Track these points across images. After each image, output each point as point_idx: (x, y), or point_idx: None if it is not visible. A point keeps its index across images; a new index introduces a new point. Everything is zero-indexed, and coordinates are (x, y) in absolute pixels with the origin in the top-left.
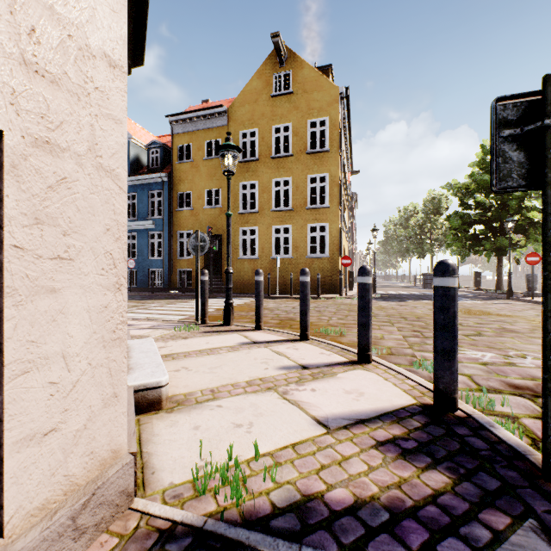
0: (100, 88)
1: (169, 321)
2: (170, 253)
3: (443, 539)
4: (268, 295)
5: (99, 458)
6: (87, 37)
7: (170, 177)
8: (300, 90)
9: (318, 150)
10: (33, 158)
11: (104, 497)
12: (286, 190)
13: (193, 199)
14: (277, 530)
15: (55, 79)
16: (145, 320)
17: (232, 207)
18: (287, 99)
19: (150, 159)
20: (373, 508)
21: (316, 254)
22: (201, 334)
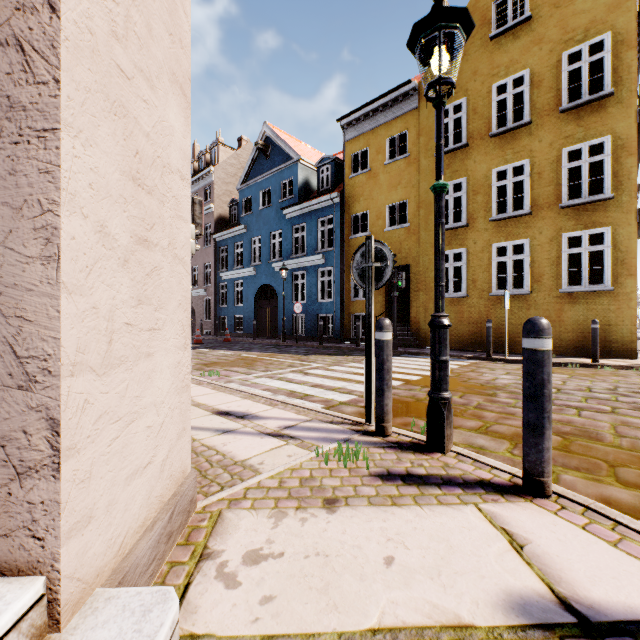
0: None
1: (317, 413)
2: (341, 294)
3: None
4: (487, 356)
5: None
6: None
7: (341, 197)
8: (545, 8)
9: (585, 98)
10: None
11: None
12: (517, 183)
13: (370, 220)
14: None
15: None
16: (282, 405)
17: (425, 223)
18: (520, 32)
19: (319, 180)
20: None
21: (581, 285)
22: (371, 486)
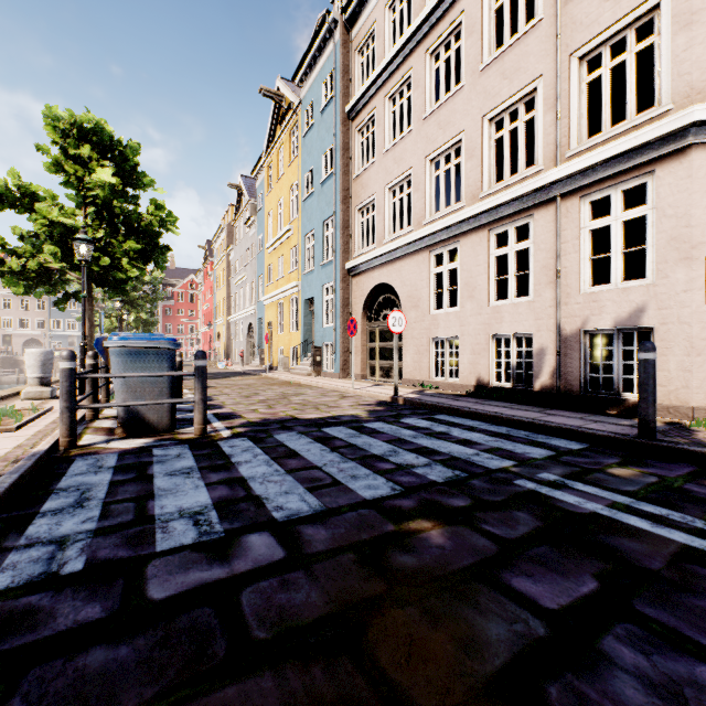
0: (680, 301)
1: None
2: None
3: (674, 435)
4: None
5: (680, 401)
6: (675, 291)
7: None
8: None
9: None
10: (660, 328)
11: (677, 410)
12: None
13: None
14: (679, 427)
15: (665, 308)
16: None
17: None
18: None
19: None
20: (690, 434)
21: None
22: None
